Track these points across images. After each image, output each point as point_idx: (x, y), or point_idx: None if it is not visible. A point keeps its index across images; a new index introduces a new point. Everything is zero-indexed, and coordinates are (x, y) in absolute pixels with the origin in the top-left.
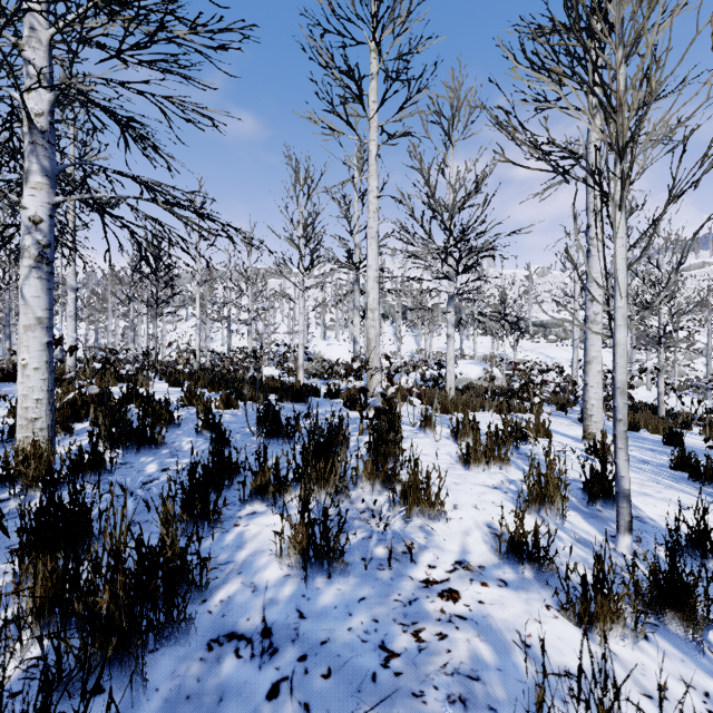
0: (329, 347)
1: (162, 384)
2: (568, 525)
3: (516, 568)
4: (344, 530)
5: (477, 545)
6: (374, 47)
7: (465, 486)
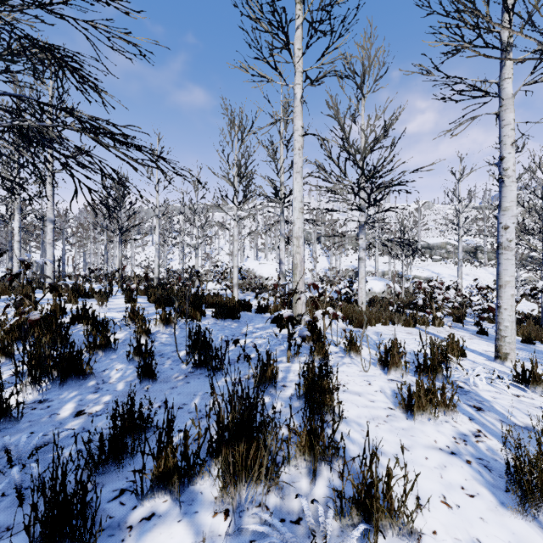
0: (260, 265)
1: (120, 300)
2: None
3: None
4: None
5: None
6: None
7: (417, 452)
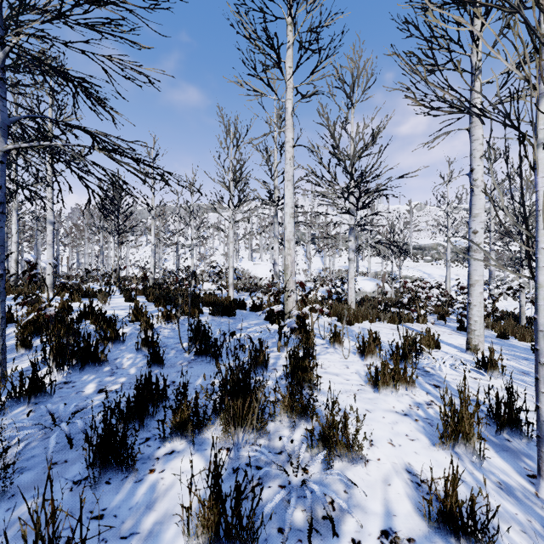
0: (254, 266)
1: (120, 299)
2: (484, 463)
3: (449, 541)
4: (261, 481)
5: (400, 501)
6: (290, 21)
7: (377, 413)
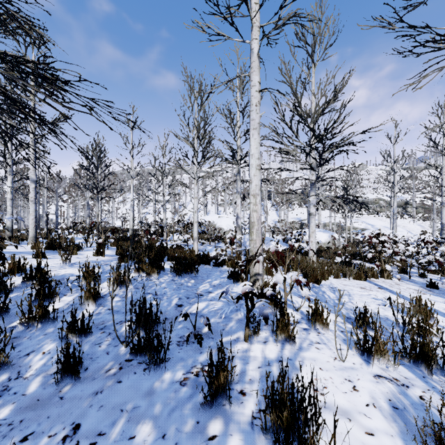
0: (219, 218)
1: (91, 252)
2: None
3: None
4: None
5: None
6: None
7: None
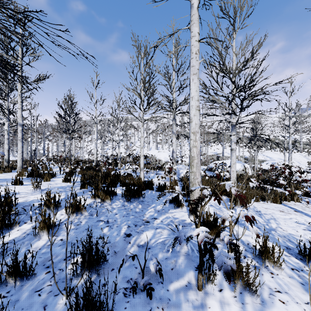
0: (159, 152)
1: (62, 179)
2: None
3: None
4: None
5: None
6: None
7: None
